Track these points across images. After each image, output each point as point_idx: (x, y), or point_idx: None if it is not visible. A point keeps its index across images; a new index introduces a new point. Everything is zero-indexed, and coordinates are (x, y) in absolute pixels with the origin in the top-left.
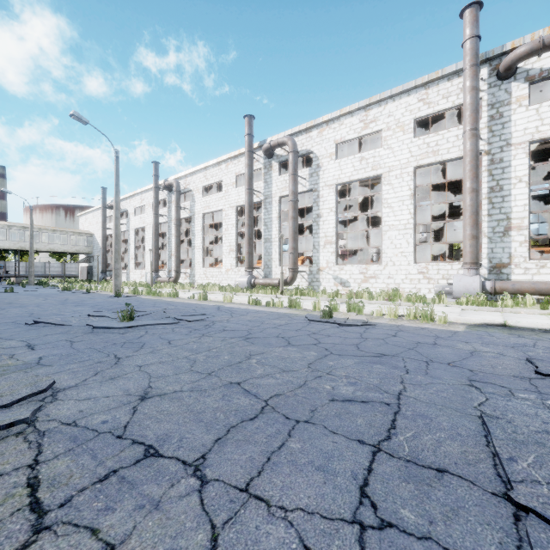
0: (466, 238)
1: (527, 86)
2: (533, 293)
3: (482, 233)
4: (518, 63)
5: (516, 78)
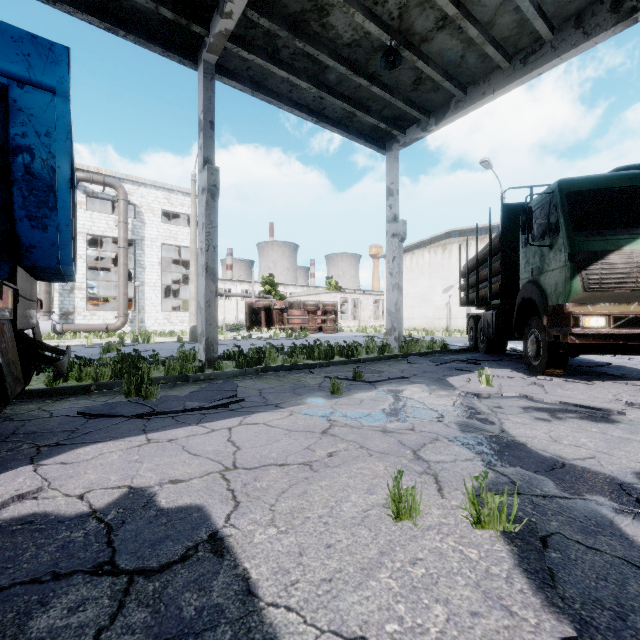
0: (42, 292)
1: (85, 197)
2: (87, 331)
3: (55, 289)
4: (79, 181)
5: (78, 188)
